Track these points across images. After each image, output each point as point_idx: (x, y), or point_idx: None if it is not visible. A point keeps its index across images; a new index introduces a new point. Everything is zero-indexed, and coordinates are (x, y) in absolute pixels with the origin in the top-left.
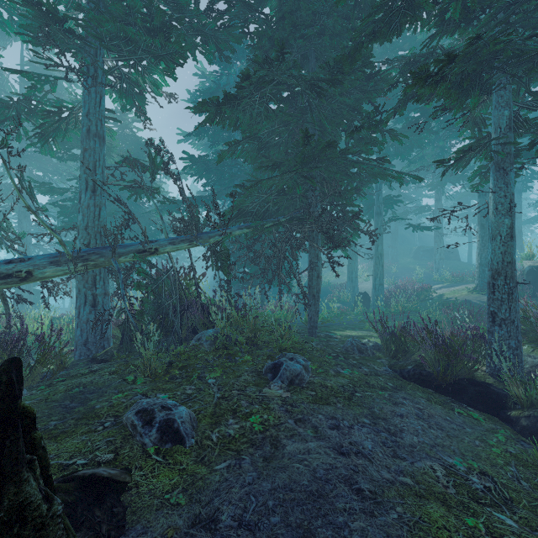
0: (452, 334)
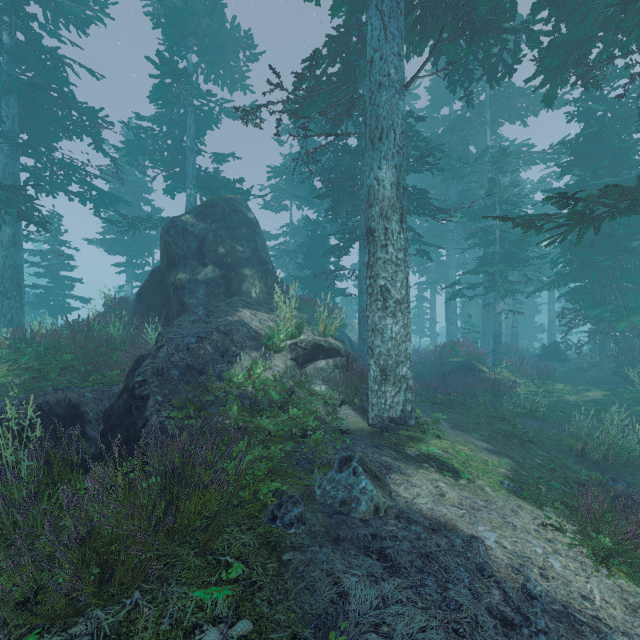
0: (513, 363)
